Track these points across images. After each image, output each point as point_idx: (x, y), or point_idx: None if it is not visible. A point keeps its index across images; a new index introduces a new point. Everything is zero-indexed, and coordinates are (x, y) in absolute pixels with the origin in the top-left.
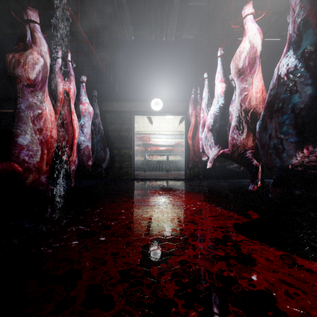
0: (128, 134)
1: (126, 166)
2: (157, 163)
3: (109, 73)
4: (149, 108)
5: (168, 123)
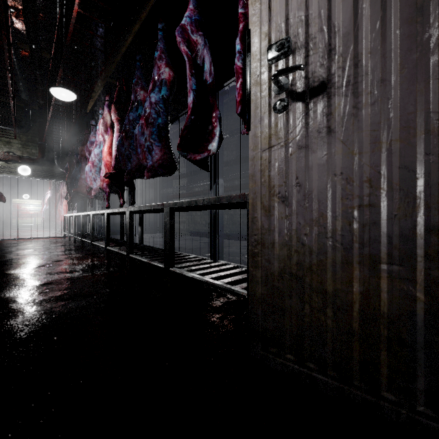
0: (8, 208)
1: (7, 223)
2: (27, 223)
3: None
4: (22, 197)
5: None
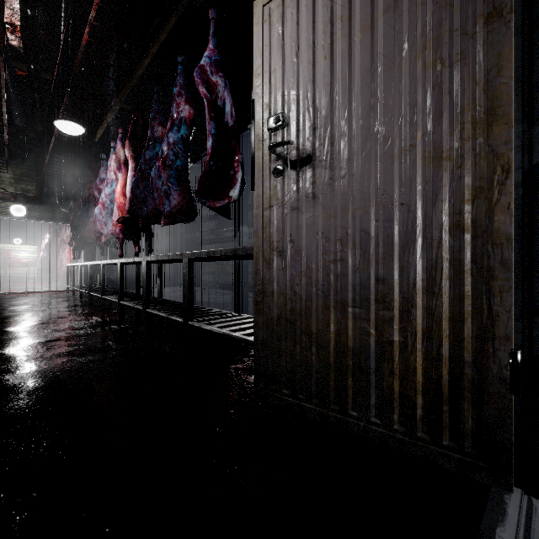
0: None
1: None
2: (18, 274)
3: None
4: (13, 242)
5: None
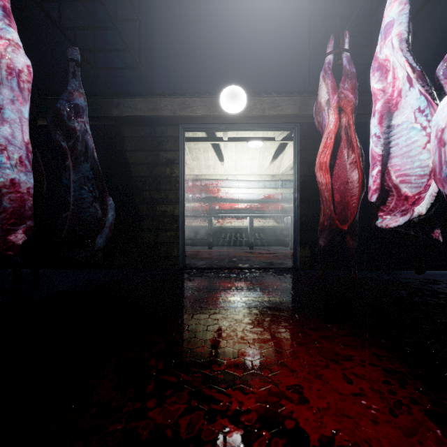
0: (171, 172)
1: (167, 240)
2: (231, 232)
3: (131, 41)
4: (216, 109)
5: (251, 159)
